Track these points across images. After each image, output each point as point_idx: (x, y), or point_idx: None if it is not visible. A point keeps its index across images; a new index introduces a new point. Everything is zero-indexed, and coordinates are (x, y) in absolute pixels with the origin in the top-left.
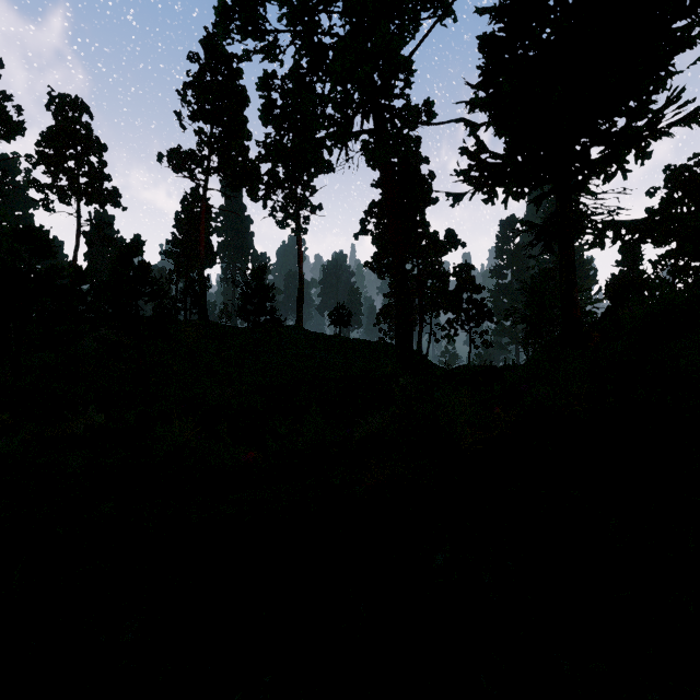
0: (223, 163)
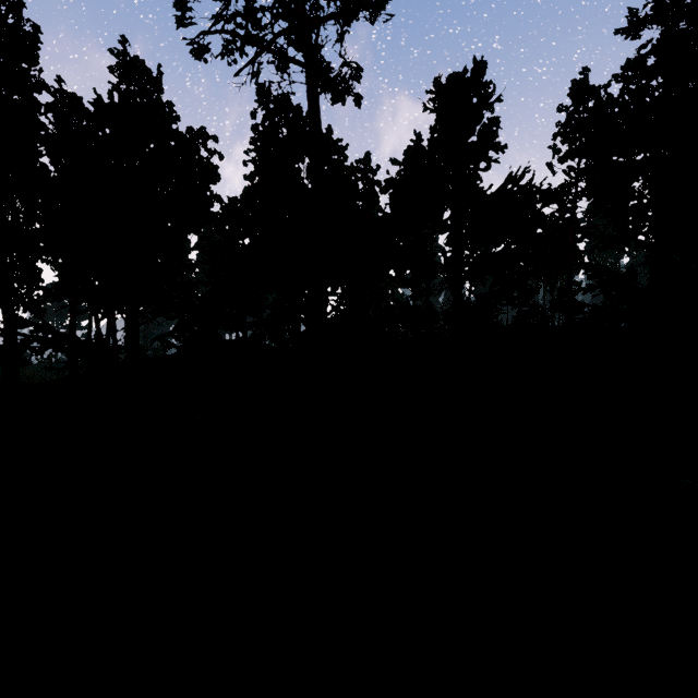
0: (590, 190)
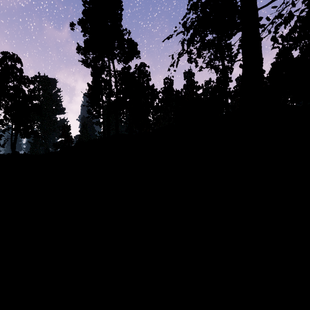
0: None
